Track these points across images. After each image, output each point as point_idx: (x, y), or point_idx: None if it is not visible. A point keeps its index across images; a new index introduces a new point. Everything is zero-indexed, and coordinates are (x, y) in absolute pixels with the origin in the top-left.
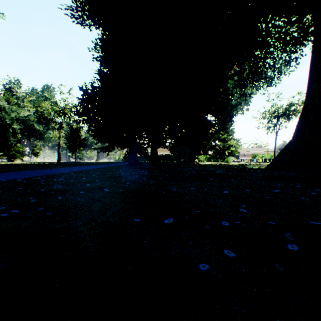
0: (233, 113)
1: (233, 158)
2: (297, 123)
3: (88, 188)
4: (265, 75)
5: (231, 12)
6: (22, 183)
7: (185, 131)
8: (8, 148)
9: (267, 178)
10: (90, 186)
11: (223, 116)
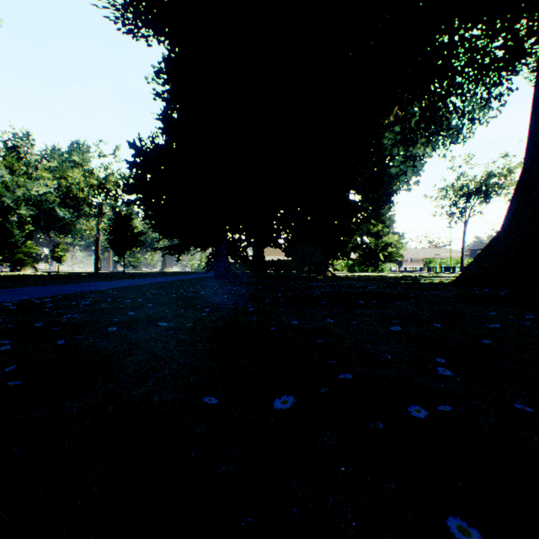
0: (393, 189)
1: (393, 266)
2: (510, 203)
3: (130, 320)
4: (447, 124)
5: (391, 16)
6: (10, 311)
7: (311, 218)
8: (12, 249)
9: (462, 301)
10: (134, 317)
11: (376, 193)
